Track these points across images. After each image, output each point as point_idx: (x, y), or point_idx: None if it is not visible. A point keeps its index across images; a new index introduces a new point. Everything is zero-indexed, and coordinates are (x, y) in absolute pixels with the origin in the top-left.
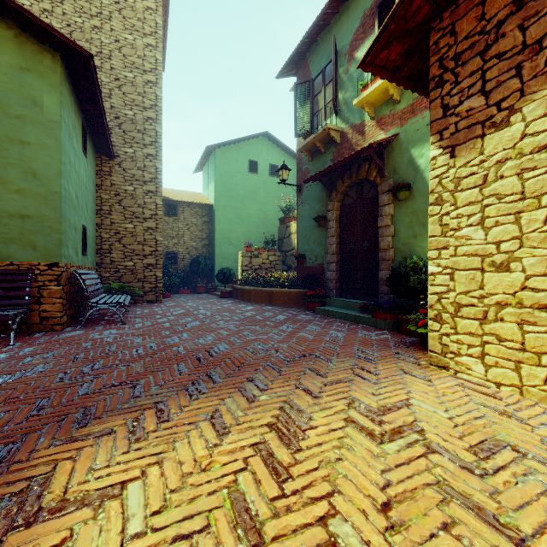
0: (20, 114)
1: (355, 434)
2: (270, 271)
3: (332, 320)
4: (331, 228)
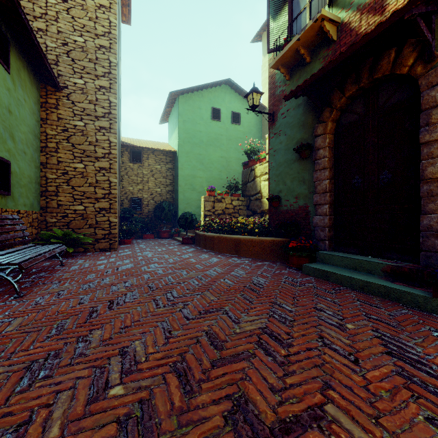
0: None
1: None
2: (233, 216)
3: (340, 289)
4: (321, 158)
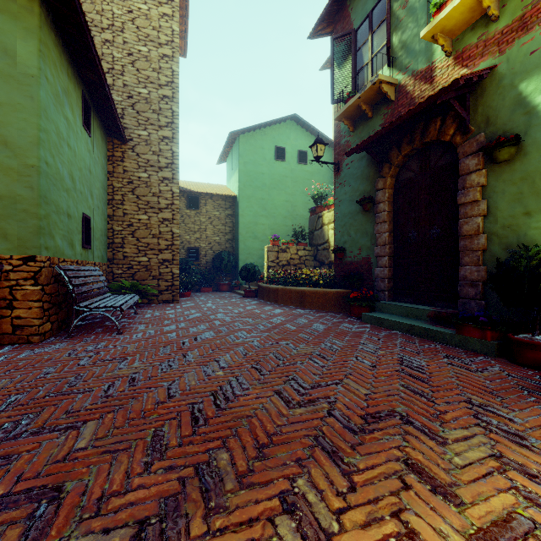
0: None
1: None
2: (299, 267)
3: (389, 332)
4: (381, 212)
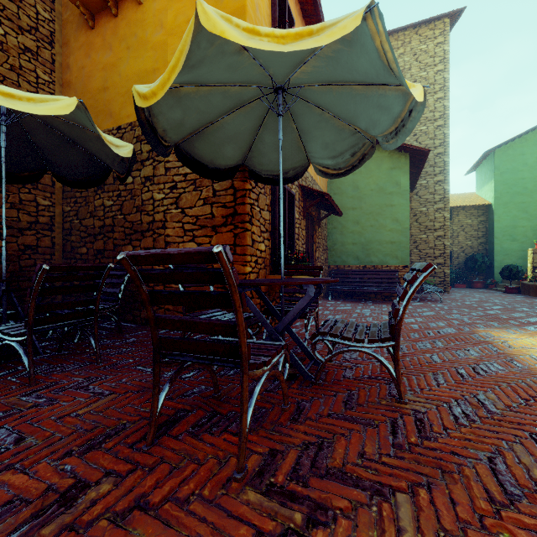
0: (390, 191)
1: None
2: None
3: None
4: None
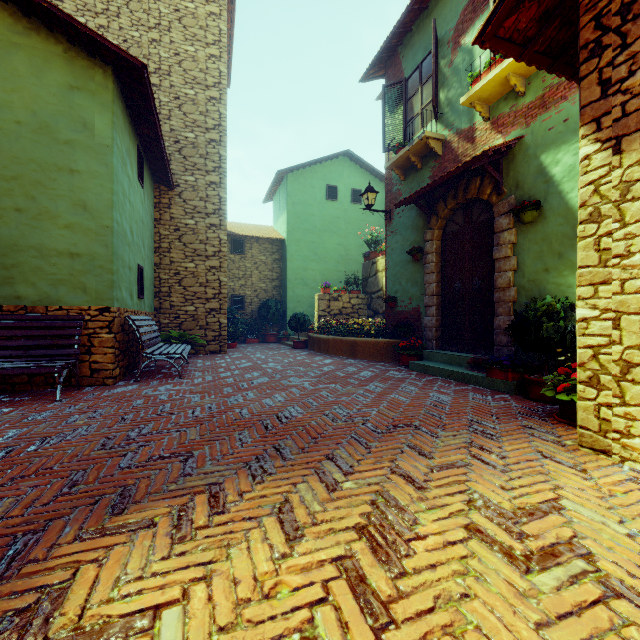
0: (69, 139)
1: (484, 553)
2: (352, 317)
3: (431, 378)
4: (429, 263)
